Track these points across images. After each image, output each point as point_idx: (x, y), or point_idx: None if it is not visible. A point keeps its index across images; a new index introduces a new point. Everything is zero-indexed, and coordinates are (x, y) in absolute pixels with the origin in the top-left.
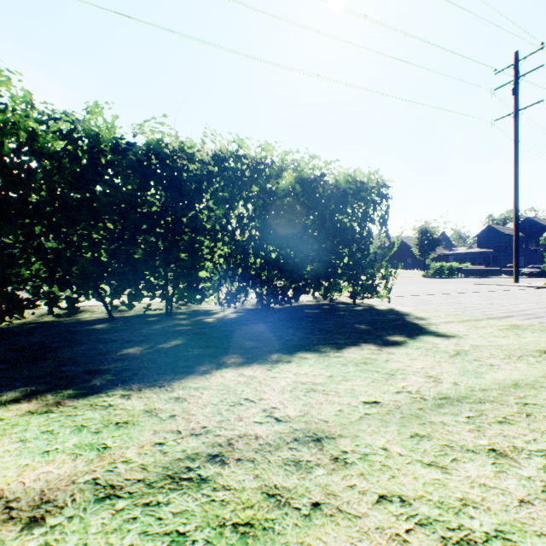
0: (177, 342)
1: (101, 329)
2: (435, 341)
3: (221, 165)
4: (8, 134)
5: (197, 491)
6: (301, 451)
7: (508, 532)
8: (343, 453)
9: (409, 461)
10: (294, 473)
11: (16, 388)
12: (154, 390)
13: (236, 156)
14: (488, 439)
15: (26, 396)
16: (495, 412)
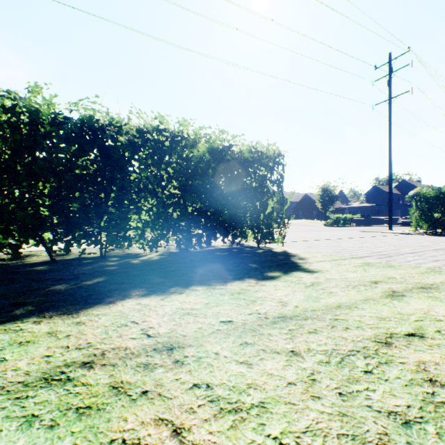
0: (99, 279)
1: (40, 270)
2: (301, 276)
3: (144, 137)
4: None
5: (61, 387)
6: (154, 357)
7: (267, 403)
8: (184, 357)
9: (229, 361)
10: (141, 372)
11: None
12: (63, 317)
13: (158, 130)
14: (294, 344)
15: None
16: (311, 325)
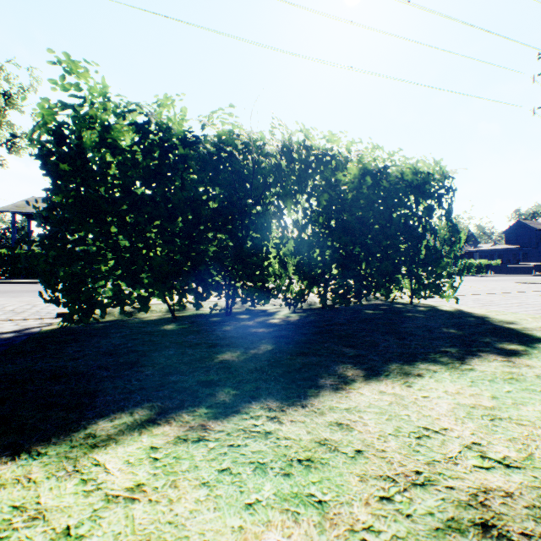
0: (266, 347)
1: (173, 330)
2: None
3: (288, 156)
4: (86, 128)
5: None
6: None
7: None
8: None
9: None
10: None
11: (140, 403)
12: (300, 411)
13: (303, 147)
14: None
15: (158, 415)
16: None
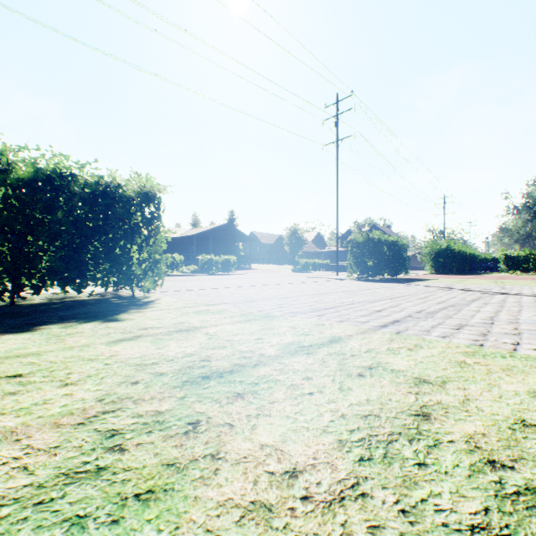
0: None
1: None
2: (81, 326)
3: None
4: None
5: None
6: None
7: None
8: None
9: None
10: None
11: None
12: None
13: None
14: None
15: None
16: None
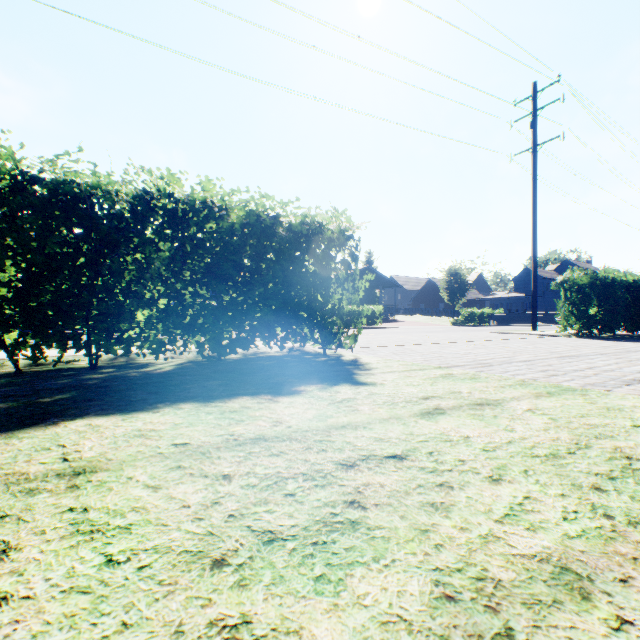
0: (63, 396)
1: None
2: (340, 390)
3: (147, 202)
4: None
5: None
6: (50, 482)
7: (137, 524)
8: (87, 482)
9: (137, 485)
10: (19, 497)
11: None
12: None
13: (167, 193)
14: (236, 467)
15: None
16: (281, 448)
